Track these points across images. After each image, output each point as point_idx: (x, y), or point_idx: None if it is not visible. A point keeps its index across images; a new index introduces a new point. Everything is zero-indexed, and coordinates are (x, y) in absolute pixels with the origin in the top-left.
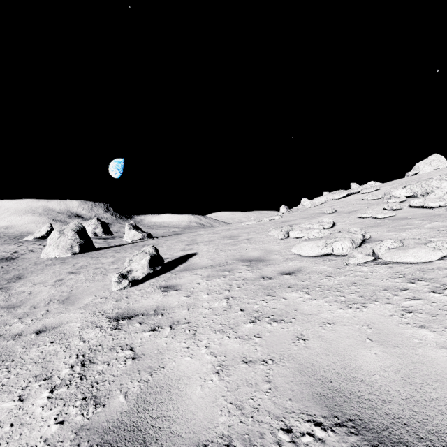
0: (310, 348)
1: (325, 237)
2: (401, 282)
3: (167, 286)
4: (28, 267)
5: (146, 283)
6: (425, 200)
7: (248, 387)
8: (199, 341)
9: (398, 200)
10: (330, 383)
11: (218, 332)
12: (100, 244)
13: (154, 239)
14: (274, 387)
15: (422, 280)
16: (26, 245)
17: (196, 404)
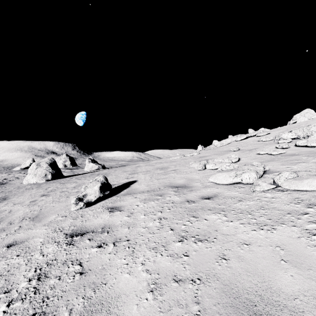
0: (232, 268)
1: (234, 169)
2: (301, 207)
3: (113, 207)
4: (12, 191)
5: (97, 204)
6: (308, 141)
7: (180, 308)
8: (136, 258)
9: (286, 141)
10: (255, 307)
11: (153, 249)
12: (67, 173)
13: (107, 170)
14: (203, 310)
15: None
16: (13, 174)
17: None
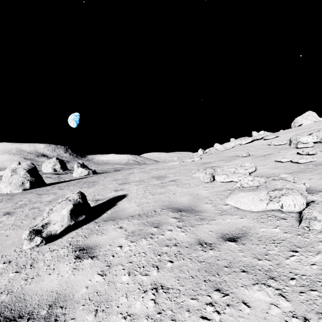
0: None
1: (261, 185)
2: None
3: (85, 246)
4: None
5: (64, 237)
6: None
7: None
8: None
9: (307, 145)
10: None
11: None
12: (52, 180)
13: (97, 176)
14: None
15: None
16: None
17: None
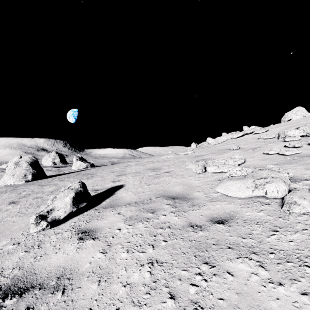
0: None
1: (248, 175)
2: None
3: (87, 229)
4: None
5: (67, 222)
6: None
7: None
8: None
9: (294, 138)
10: None
11: None
12: (53, 172)
13: (95, 168)
14: None
15: None
16: None
17: None
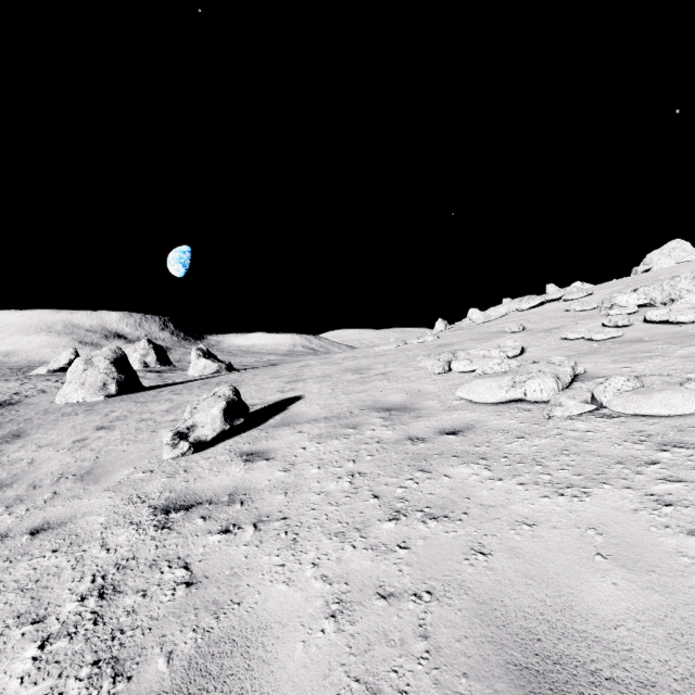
0: (496, 570)
1: (511, 371)
2: (646, 449)
3: (253, 451)
4: (33, 418)
5: (218, 446)
6: (671, 310)
7: (389, 646)
8: (302, 553)
9: (625, 310)
10: (537, 643)
11: (336, 536)
12: (151, 381)
13: (237, 373)
14: (436, 649)
15: (681, 446)
16: (34, 382)
17: (294, 679)
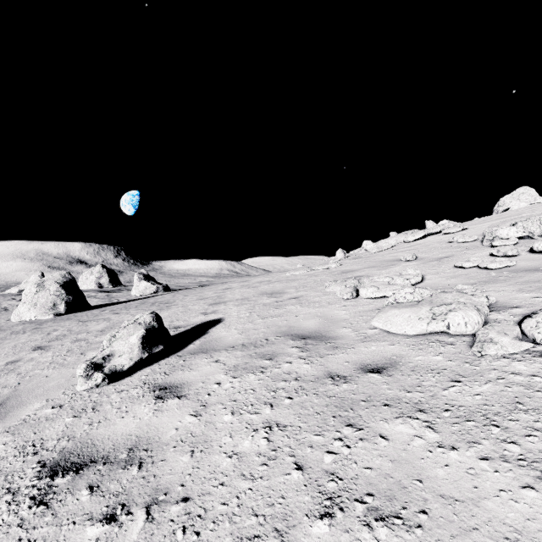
0: None
1: (423, 300)
2: None
3: (167, 385)
4: None
5: (135, 375)
6: None
7: None
8: None
9: (508, 242)
10: None
11: None
12: (99, 300)
13: (171, 294)
14: None
15: None
16: (0, 301)
17: None
